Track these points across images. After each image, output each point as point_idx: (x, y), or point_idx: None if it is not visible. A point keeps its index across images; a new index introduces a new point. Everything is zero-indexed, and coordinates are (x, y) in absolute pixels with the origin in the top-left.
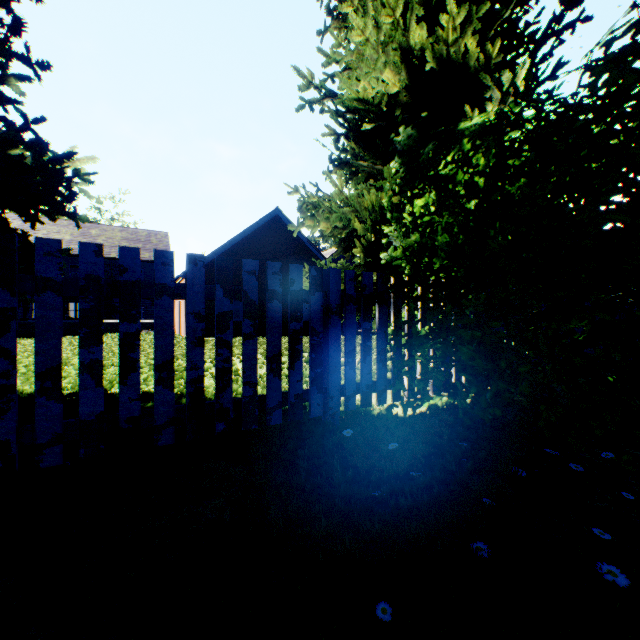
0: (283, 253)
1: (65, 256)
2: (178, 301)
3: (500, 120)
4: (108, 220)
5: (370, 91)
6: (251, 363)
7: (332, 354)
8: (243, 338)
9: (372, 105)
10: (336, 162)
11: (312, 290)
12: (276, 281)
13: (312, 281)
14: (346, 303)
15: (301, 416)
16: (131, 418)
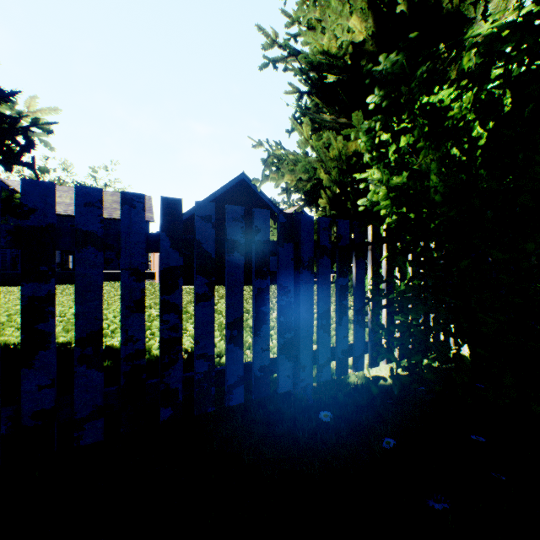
0: (248, 212)
1: (65, 216)
2: (158, 254)
3: (529, 15)
4: (102, 186)
5: (334, 44)
6: (206, 330)
7: (304, 316)
8: (196, 300)
9: (336, 57)
10: (299, 119)
11: (280, 240)
12: (237, 229)
13: (280, 229)
14: (319, 256)
15: (267, 392)
16: (40, 412)
